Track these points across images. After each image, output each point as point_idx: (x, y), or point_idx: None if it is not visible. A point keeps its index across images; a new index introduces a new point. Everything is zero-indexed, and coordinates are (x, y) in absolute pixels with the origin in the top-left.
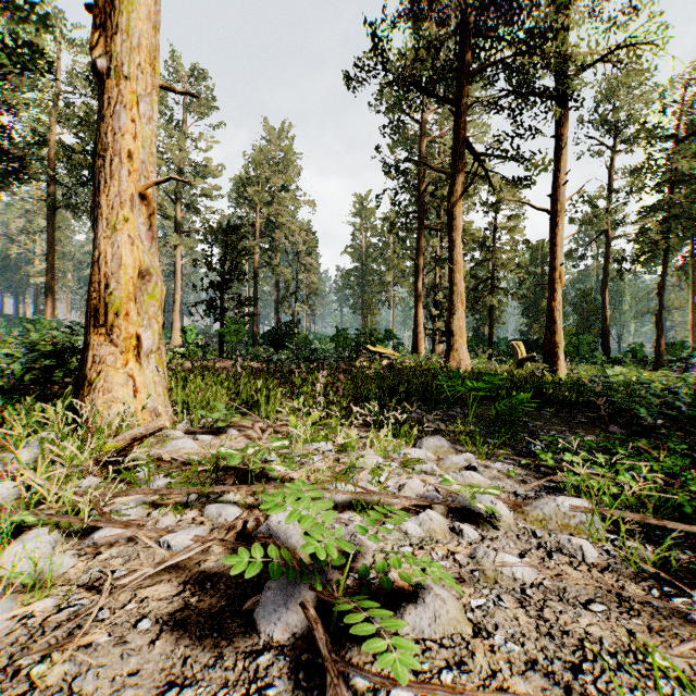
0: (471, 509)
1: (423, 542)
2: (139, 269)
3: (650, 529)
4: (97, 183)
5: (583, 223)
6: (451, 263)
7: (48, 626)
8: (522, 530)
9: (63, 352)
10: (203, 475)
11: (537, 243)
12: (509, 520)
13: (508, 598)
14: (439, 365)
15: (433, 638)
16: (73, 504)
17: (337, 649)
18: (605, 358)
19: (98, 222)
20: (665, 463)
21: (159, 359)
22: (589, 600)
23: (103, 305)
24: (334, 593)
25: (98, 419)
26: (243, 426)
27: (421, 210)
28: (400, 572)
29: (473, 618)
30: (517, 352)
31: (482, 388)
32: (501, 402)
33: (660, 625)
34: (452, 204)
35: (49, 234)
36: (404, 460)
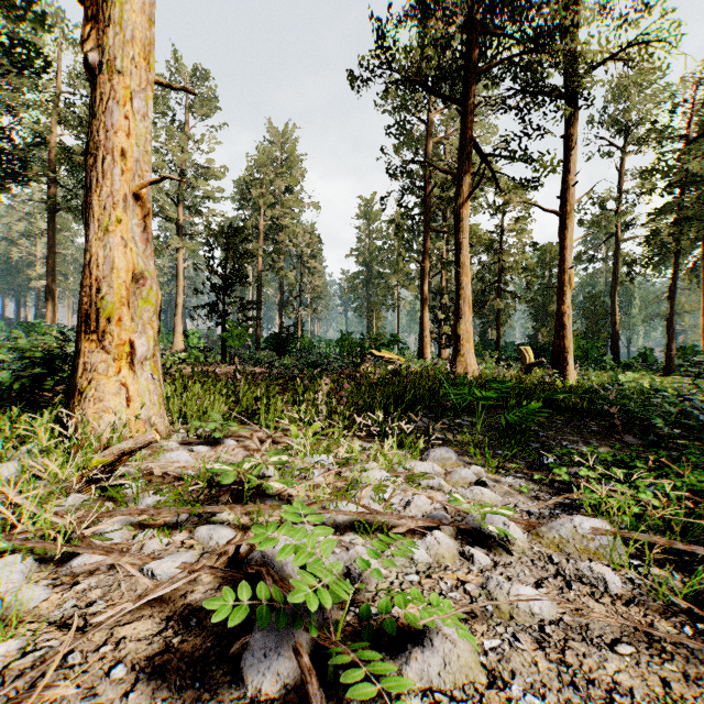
0: (482, 531)
1: (430, 569)
2: (133, 272)
3: (676, 553)
4: (88, 182)
5: (592, 225)
6: (458, 266)
7: (9, 675)
8: (537, 554)
9: (54, 360)
10: (197, 491)
11: (545, 245)
12: (523, 544)
13: (525, 638)
14: (446, 371)
15: (442, 688)
16: (53, 525)
17: (334, 703)
18: (614, 363)
19: (89, 223)
20: (688, 480)
21: (154, 366)
22: (616, 640)
23: (95, 310)
24: (331, 636)
25: (88, 430)
26: (241, 436)
27: (427, 212)
28: (405, 612)
29: (487, 662)
30: (524, 357)
31: (491, 397)
32: (512, 412)
33: (697, 672)
34: (459, 206)
35: (49, 237)
36: (409, 474)
